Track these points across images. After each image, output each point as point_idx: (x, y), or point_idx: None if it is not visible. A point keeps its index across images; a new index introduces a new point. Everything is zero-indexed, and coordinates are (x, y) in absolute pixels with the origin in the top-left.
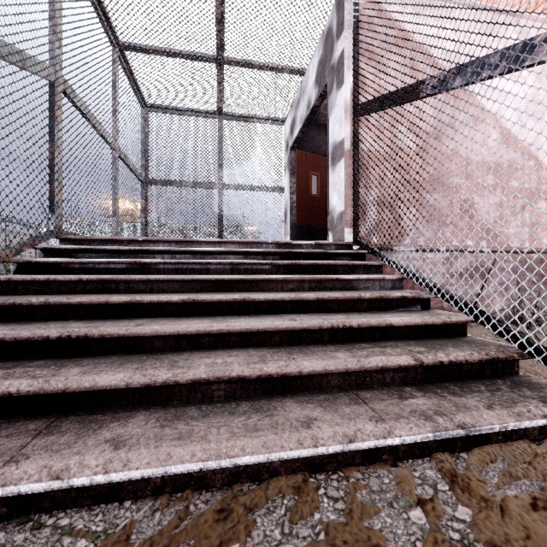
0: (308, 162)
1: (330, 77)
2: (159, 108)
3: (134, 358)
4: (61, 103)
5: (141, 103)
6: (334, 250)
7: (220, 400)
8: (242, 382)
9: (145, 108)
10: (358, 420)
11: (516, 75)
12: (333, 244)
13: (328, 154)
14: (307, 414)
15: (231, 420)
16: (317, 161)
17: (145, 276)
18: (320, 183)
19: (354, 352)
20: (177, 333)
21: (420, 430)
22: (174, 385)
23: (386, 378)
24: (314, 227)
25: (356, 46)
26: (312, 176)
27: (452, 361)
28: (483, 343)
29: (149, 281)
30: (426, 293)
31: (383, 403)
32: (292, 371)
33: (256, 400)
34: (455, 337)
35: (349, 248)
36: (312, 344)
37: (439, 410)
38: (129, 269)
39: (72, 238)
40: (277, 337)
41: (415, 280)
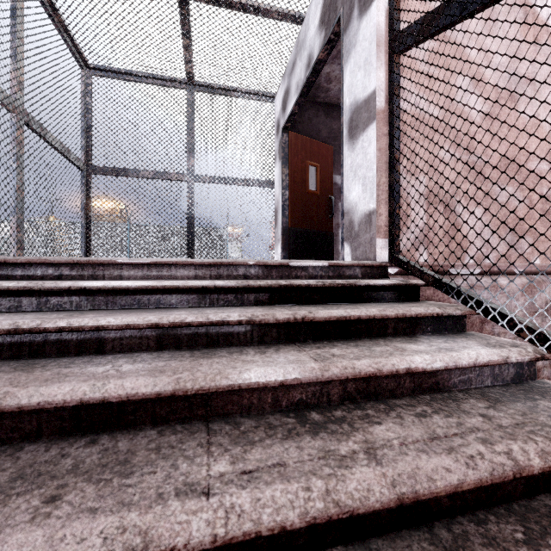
0: (304, 149)
1: (346, 3)
2: (106, 72)
3: None
4: None
5: (79, 62)
6: (368, 281)
7: None
8: None
9: (87, 71)
10: None
11: None
12: (358, 266)
13: (343, 123)
14: None
15: None
16: (316, 149)
17: None
18: (320, 176)
19: None
20: None
21: None
22: None
23: None
24: (313, 232)
25: None
26: (309, 167)
27: None
28: None
29: None
30: None
31: None
32: None
33: None
34: None
35: (382, 271)
36: None
37: None
38: None
39: None
40: None
41: None
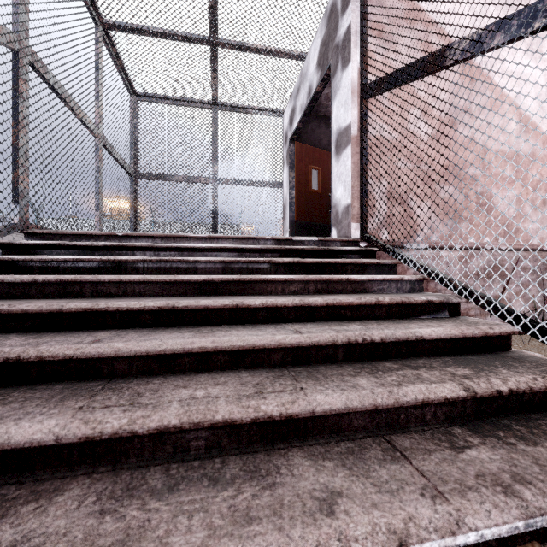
0: (308, 156)
1: (334, 57)
2: (149, 97)
3: (84, 389)
4: (27, 77)
5: (130, 91)
6: (341, 247)
7: (199, 454)
8: (230, 427)
9: (135, 97)
10: (405, 496)
11: (536, 57)
12: (339, 241)
13: (332, 142)
14: (325, 482)
15: (211, 498)
16: (317, 155)
17: (117, 276)
18: (321, 178)
19: (380, 377)
20: (145, 353)
21: (504, 515)
22: (130, 436)
23: (426, 414)
24: (315, 225)
25: (365, 20)
26: (312, 171)
27: (513, 390)
28: (538, 361)
29: (121, 283)
30: (454, 297)
31: (432, 459)
32: (301, 410)
33: (251, 453)
34: (498, 351)
35: (356, 245)
36: (323, 363)
37: (518, 473)
38: (101, 268)
39: (39, 233)
40: (278, 355)
41: (439, 281)
